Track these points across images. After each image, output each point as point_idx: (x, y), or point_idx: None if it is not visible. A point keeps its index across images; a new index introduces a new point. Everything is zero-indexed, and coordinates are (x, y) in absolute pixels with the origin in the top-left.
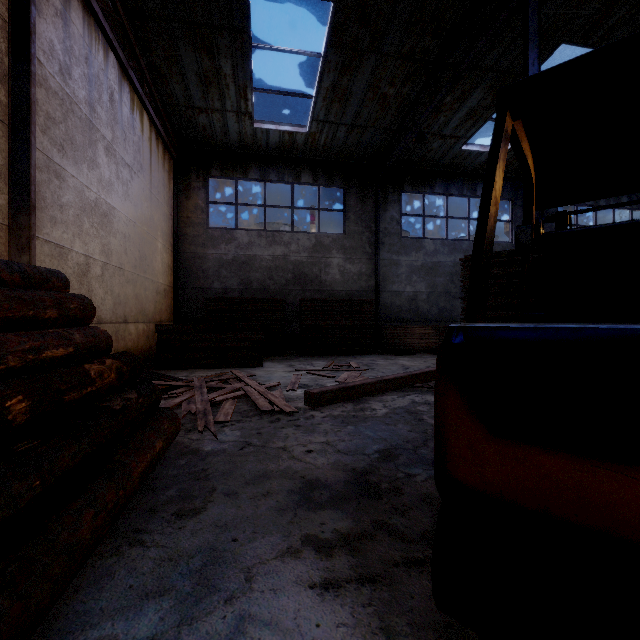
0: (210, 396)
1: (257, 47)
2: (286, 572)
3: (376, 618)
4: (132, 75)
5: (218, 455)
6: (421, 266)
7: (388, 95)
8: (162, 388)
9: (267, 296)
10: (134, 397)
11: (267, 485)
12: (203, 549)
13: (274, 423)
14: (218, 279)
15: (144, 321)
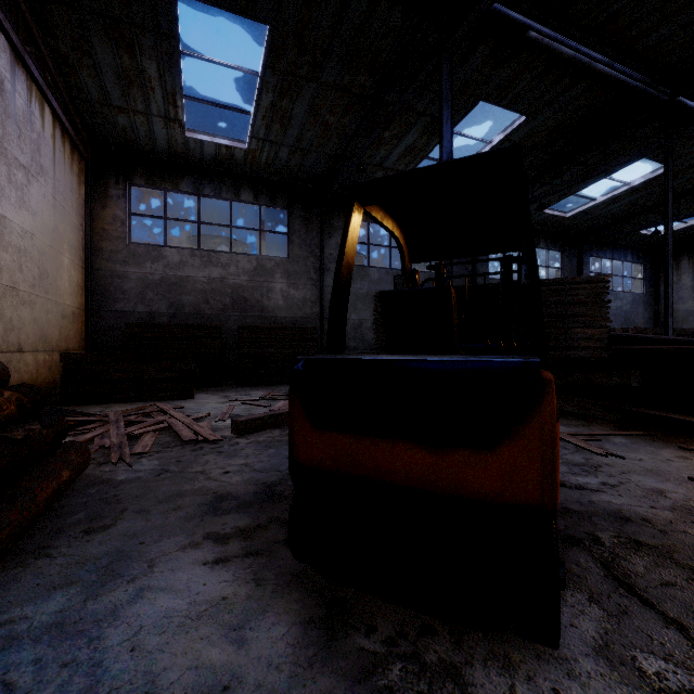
0: (128, 430)
1: (187, 54)
2: (185, 558)
3: (252, 574)
4: (29, 62)
5: (132, 482)
6: (366, 294)
7: (329, 123)
8: (70, 424)
9: (202, 322)
10: (37, 428)
11: (179, 502)
12: (111, 552)
13: (196, 451)
14: (142, 302)
15: (45, 350)
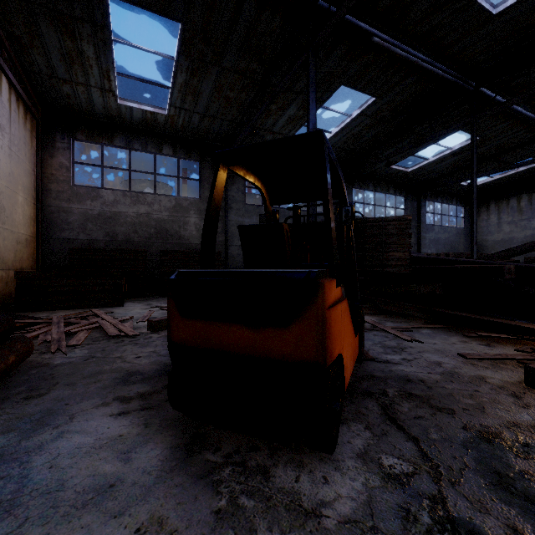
0: (66, 329)
1: (118, 41)
2: (97, 412)
3: (143, 421)
4: None
5: (65, 365)
6: None
7: (230, 97)
8: (20, 326)
9: (132, 247)
10: None
11: (99, 377)
12: (43, 411)
13: (118, 343)
14: (84, 231)
15: (2, 268)
